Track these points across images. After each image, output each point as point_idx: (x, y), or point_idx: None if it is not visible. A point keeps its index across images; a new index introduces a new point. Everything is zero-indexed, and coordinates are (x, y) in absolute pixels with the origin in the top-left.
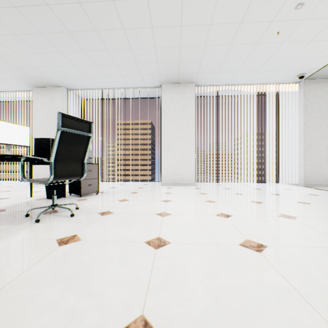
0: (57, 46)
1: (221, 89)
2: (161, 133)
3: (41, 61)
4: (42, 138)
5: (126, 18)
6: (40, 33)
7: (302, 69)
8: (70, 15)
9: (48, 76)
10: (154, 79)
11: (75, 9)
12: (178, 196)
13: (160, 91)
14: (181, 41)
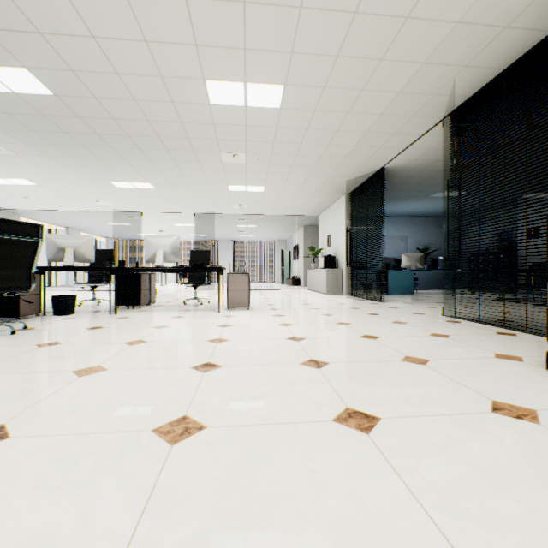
0: None
1: None
2: None
3: None
4: None
5: None
6: None
7: (4, 206)
8: None
9: None
10: None
11: None
12: None
13: None
14: None
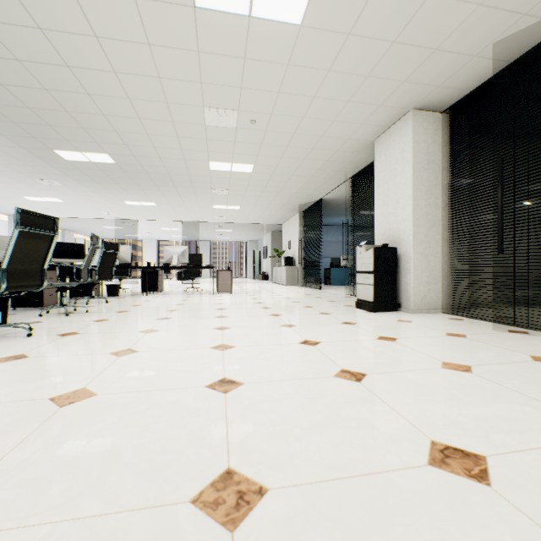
0: None
1: None
2: None
3: None
4: None
5: None
6: None
7: None
8: None
9: None
10: None
11: None
12: None
13: None
14: None
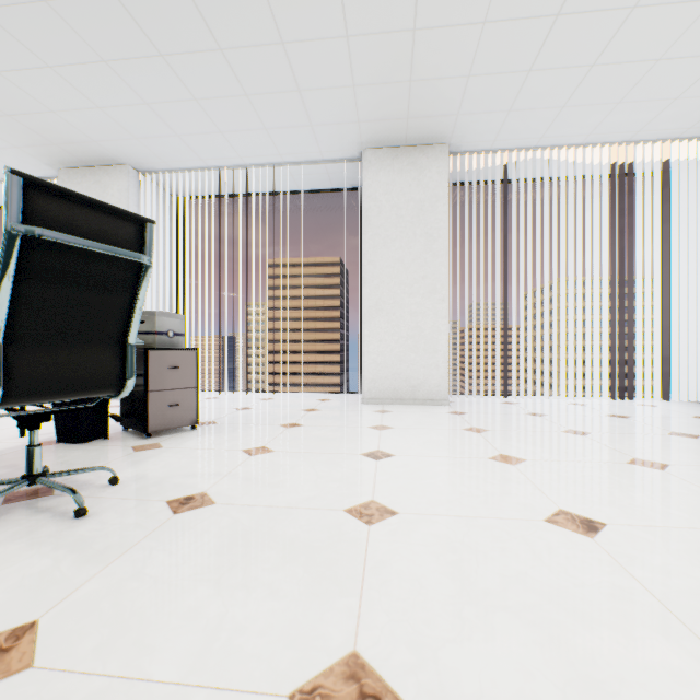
0: (92, 44)
1: (514, 162)
2: (363, 273)
3: (61, 91)
4: None
5: None
6: None
7: None
8: None
9: (88, 136)
10: (344, 136)
11: None
12: (409, 437)
13: (360, 172)
14: (417, 11)
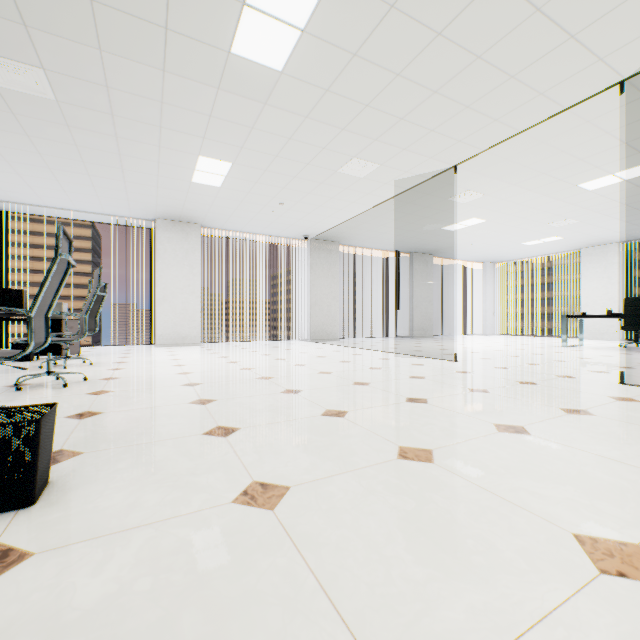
0: (18, 170)
1: (233, 234)
2: (156, 281)
3: None
4: (11, 289)
5: (132, 178)
6: (3, 160)
7: (305, 233)
8: (64, 163)
9: None
10: (147, 213)
11: (74, 162)
12: (184, 352)
13: (153, 224)
14: (187, 199)
